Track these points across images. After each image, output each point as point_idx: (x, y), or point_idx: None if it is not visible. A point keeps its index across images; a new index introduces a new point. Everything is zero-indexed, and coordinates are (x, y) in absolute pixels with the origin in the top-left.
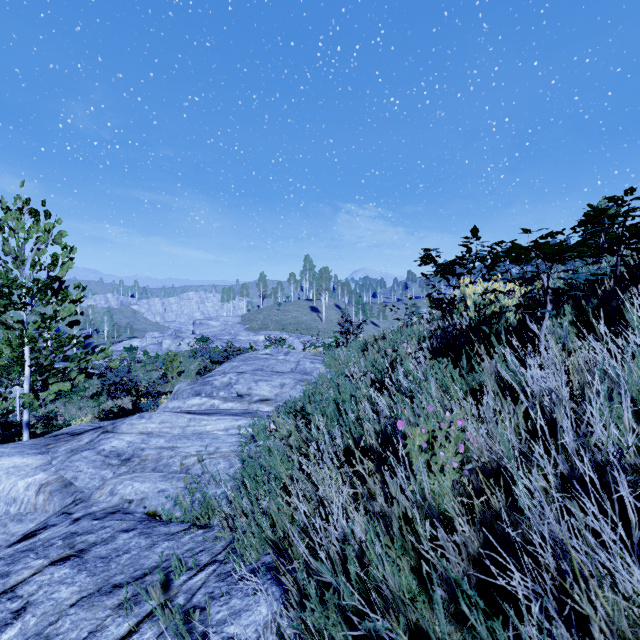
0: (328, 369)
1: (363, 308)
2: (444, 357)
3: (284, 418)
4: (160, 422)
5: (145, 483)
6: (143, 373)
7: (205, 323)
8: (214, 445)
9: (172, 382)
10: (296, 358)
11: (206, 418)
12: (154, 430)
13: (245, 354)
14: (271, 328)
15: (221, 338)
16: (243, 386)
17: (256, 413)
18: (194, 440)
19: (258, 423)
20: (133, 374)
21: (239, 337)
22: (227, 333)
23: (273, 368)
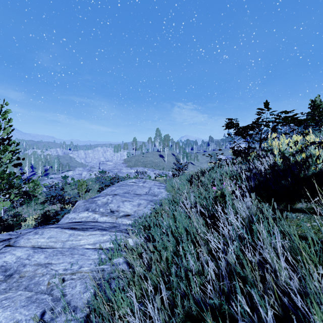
0: (168, 193)
1: (186, 155)
2: (261, 196)
3: (137, 234)
4: (48, 237)
5: (6, 311)
6: (70, 190)
7: (105, 163)
8: (79, 263)
9: (84, 195)
10: (149, 185)
11: (82, 234)
12: (42, 244)
13: (120, 182)
14: (139, 166)
15: (113, 171)
16: (114, 205)
17: (119, 227)
18: (66, 256)
19: (118, 238)
20: (65, 190)
21: (122, 170)
22: (116, 168)
23: (135, 191)
